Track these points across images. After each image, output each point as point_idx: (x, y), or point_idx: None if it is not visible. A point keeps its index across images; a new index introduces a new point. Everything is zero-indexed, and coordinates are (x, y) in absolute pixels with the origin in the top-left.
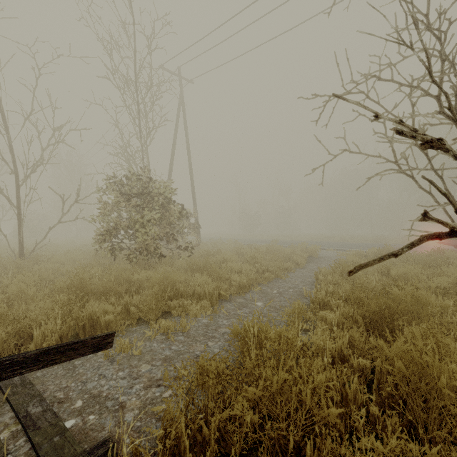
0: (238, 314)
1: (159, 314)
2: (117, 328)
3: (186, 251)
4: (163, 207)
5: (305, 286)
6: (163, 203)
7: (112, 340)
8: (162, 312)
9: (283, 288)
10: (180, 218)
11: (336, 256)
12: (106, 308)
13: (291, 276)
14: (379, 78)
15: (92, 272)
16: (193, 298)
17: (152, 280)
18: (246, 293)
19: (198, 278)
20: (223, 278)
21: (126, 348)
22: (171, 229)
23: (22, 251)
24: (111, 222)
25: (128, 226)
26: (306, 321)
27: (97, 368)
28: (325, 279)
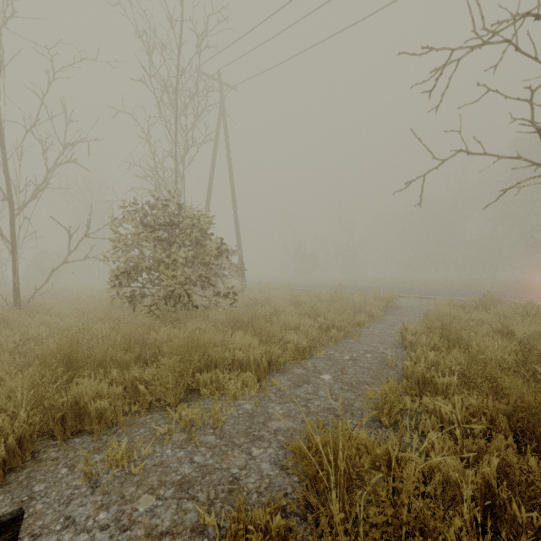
0: (296, 395)
1: (181, 396)
2: (117, 418)
3: (227, 299)
4: (197, 242)
5: (387, 349)
6: (195, 236)
7: (14, 536)
8: (187, 390)
9: (358, 353)
10: (218, 257)
11: (421, 306)
12: (100, 389)
13: (366, 334)
14: (537, 16)
15: (95, 329)
16: (232, 367)
17: (173, 344)
18: (307, 360)
19: (239, 340)
20: (275, 339)
21: (122, 460)
22: (207, 271)
23: (18, 299)
24: (129, 262)
25: (150, 266)
26: (401, 410)
27: (66, 501)
28: (416, 340)
